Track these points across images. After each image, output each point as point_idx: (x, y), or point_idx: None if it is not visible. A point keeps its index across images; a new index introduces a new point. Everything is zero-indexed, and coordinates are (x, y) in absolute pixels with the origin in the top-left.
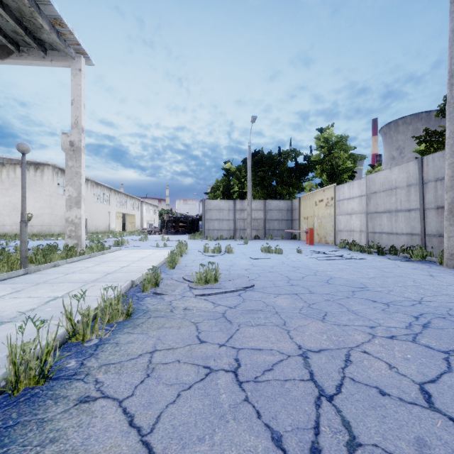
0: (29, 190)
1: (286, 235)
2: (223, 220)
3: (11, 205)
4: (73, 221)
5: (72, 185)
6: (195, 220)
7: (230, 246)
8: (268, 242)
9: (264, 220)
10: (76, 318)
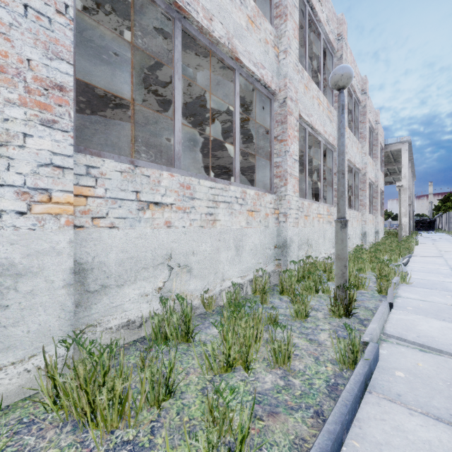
0: None
1: None
2: None
3: None
4: None
5: None
6: (431, 221)
7: None
8: None
9: None
10: None
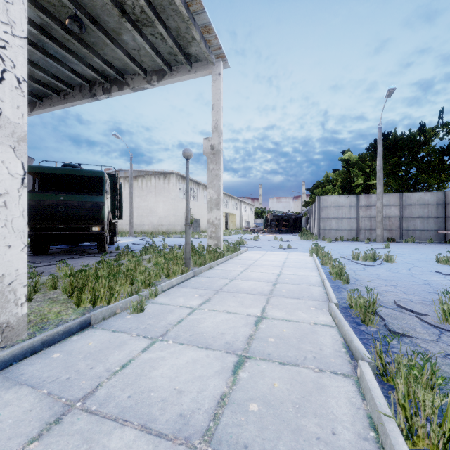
0: (160, 195)
1: (434, 238)
2: (342, 218)
3: (148, 208)
4: (213, 222)
5: (212, 187)
6: (298, 218)
7: (388, 253)
8: (415, 246)
9: (399, 218)
10: (374, 389)
